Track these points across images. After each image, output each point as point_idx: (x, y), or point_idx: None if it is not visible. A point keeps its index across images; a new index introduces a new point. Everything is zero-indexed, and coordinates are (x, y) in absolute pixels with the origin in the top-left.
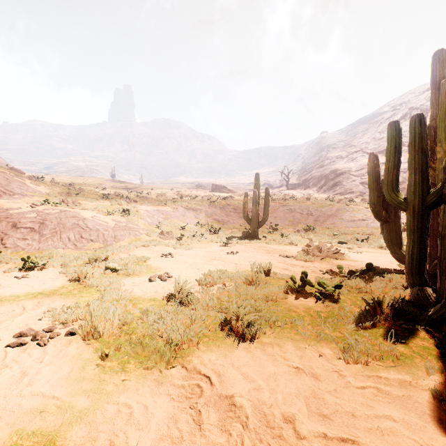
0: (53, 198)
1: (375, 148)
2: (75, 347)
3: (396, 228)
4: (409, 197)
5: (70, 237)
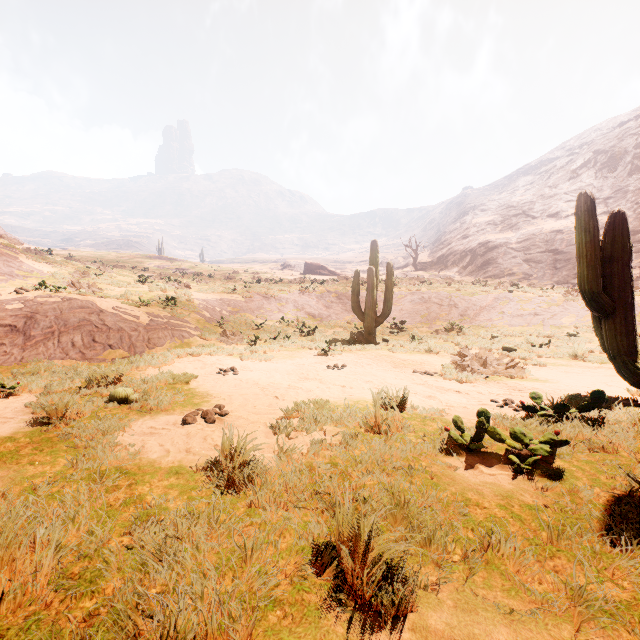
0: (59, 281)
1: (545, 210)
2: None
3: (628, 326)
4: None
5: (75, 341)
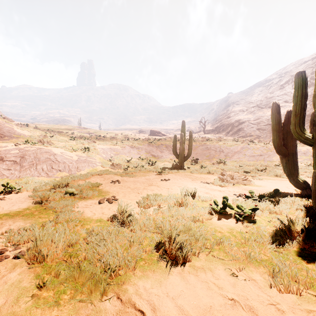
0: (33, 139)
1: (267, 104)
2: (17, 273)
3: (294, 161)
4: (315, 134)
5: (43, 168)
